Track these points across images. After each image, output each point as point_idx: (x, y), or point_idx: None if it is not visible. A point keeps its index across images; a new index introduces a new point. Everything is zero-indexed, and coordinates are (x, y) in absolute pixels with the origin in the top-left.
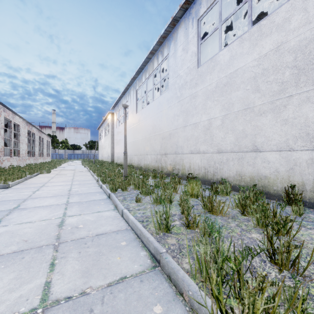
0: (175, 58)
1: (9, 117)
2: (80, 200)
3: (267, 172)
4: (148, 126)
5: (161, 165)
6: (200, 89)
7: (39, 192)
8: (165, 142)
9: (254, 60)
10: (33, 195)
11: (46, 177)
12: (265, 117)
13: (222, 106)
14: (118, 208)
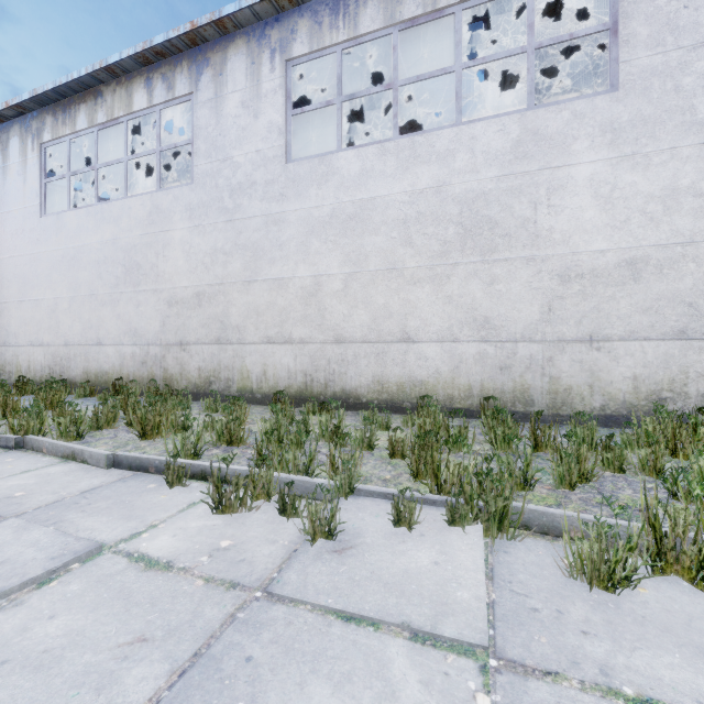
0: (5, 179)
1: None
2: None
3: (108, 368)
4: None
5: None
6: (44, 250)
7: None
8: None
9: (98, 243)
10: None
11: None
12: (106, 309)
13: (70, 285)
14: None
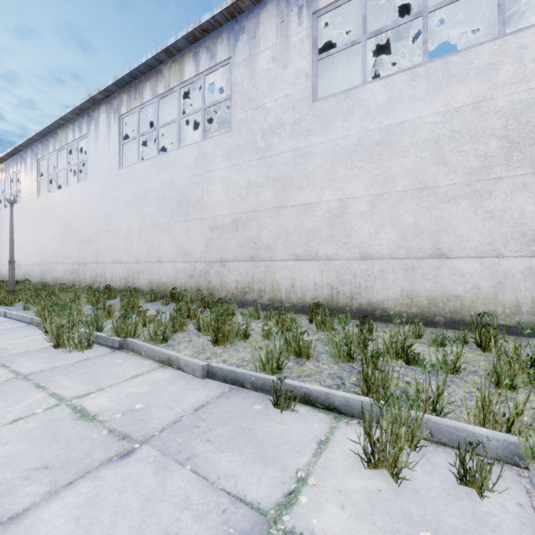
0: (97, 145)
1: None
2: None
3: (165, 279)
4: (59, 222)
5: (79, 278)
6: (122, 193)
7: None
8: (84, 247)
9: (159, 185)
10: None
11: None
12: (164, 235)
13: (139, 218)
14: (1, 312)
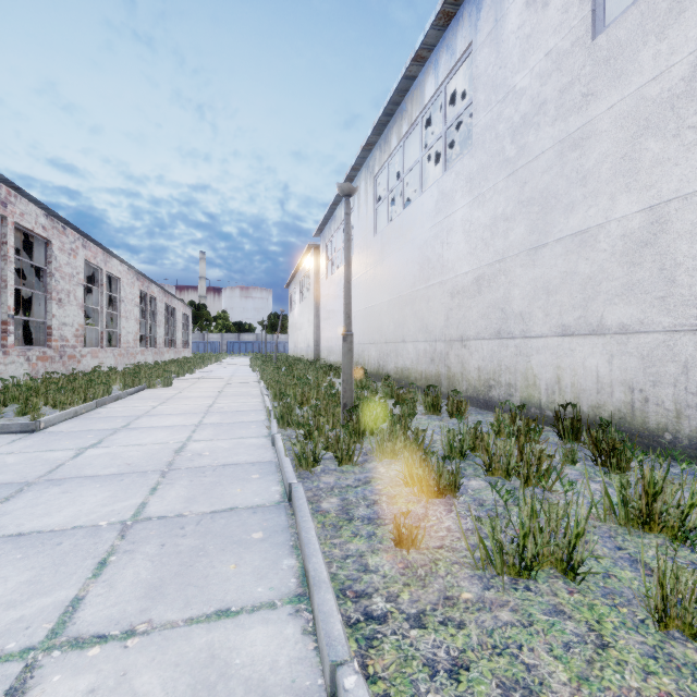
0: (499, 43)
1: (95, 260)
2: (185, 506)
3: None
4: (407, 265)
5: (448, 371)
6: (608, 106)
7: (91, 453)
8: (461, 303)
9: None
10: (66, 466)
11: (153, 398)
12: None
13: None
14: (316, 616)
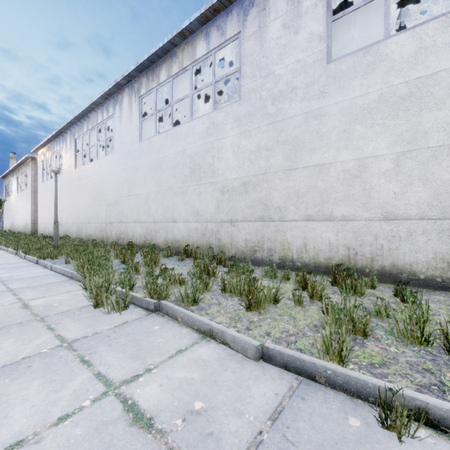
0: (121, 123)
1: None
2: (3, 267)
3: (179, 237)
4: (91, 189)
5: (106, 235)
6: (141, 163)
7: None
8: (111, 209)
9: (173, 154)
10: None
11: None
12: (178, 198)
13: (156, 183)
14: (48, 266)
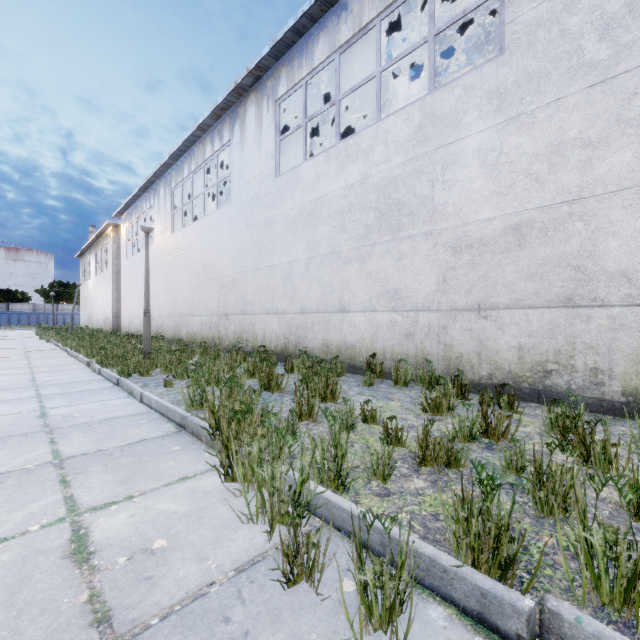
0: (243, 151)
1: None
2: (63, 391)
3: (354, 340)
4: (195, 263)
5: (219, 334)
6: (279, 212)
7: None
8: (226, 293)
9: (341, 188)
10: None
11: None
12: (351, 268)
13: (307, 245)
14: (136, 392)
